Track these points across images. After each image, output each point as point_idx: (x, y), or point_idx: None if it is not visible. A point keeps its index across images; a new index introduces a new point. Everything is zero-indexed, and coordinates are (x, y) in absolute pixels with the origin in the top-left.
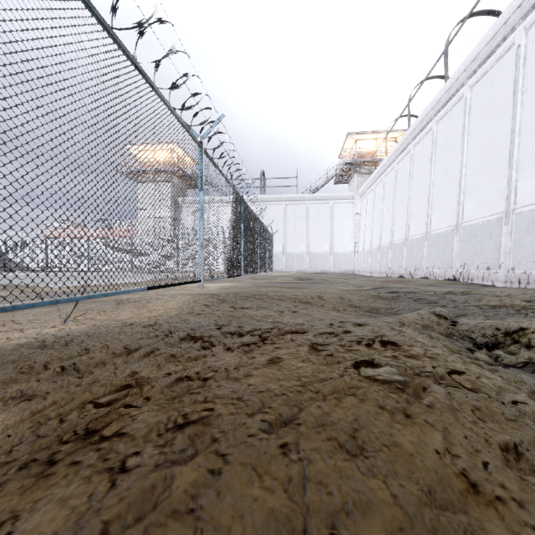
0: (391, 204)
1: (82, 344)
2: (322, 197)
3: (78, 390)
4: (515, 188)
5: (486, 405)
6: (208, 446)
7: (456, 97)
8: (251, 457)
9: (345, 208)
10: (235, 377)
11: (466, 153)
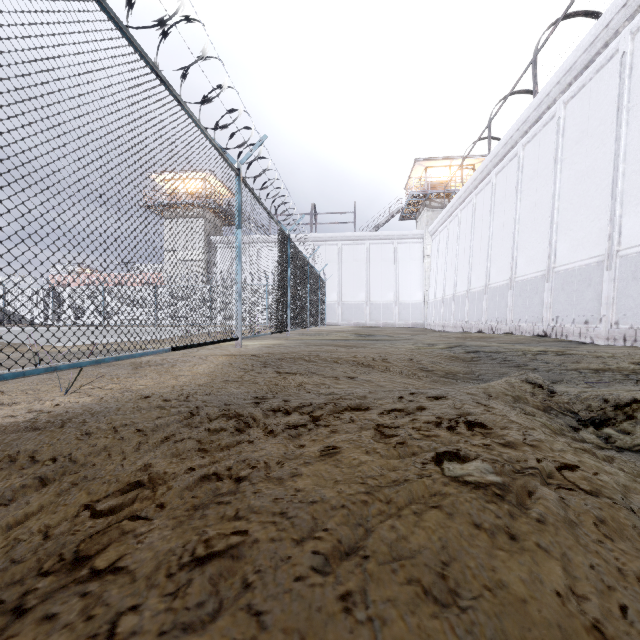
0: (468, 244)
1: (82, 426)
2: (385, 236)
3: (73, 491)
4: (619, 225)
5: (612, 516)
6: (237, 596)
7: (546, 115)
8: (298, 618)
9: (413, 249)
10: (278, 477)
11: (560, 183)
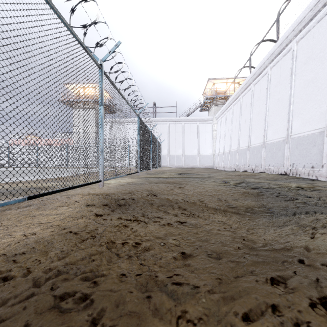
0: (238, 123)
1: None
2: (192, 119)
3: None
4: None
5: None
6: None
7: (285, 50)
8: None
9: (207, 126)
10: None
11: (294, 87)
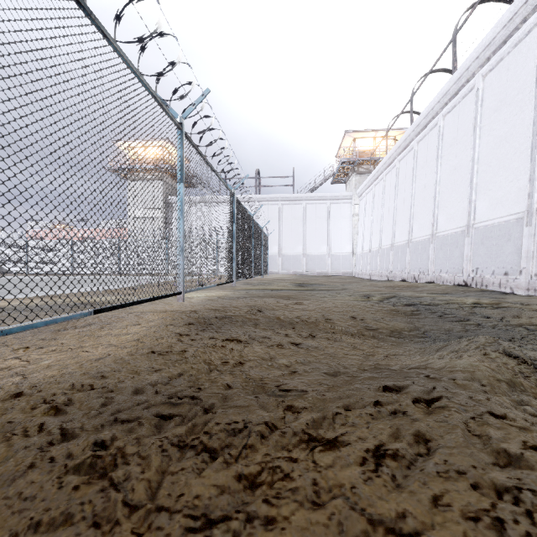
0: (392, 204)
1: None
2: (319, 197)
3: None
4: None
5: None
6: None
7: (465, 88)
8: None
9: (343, 208)
10: None
11: (479, 148)
